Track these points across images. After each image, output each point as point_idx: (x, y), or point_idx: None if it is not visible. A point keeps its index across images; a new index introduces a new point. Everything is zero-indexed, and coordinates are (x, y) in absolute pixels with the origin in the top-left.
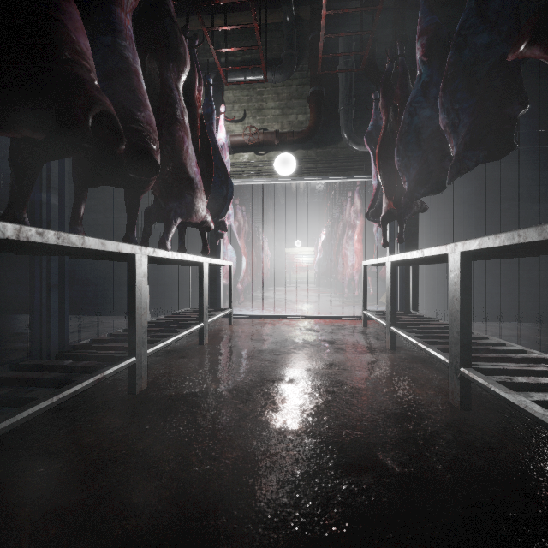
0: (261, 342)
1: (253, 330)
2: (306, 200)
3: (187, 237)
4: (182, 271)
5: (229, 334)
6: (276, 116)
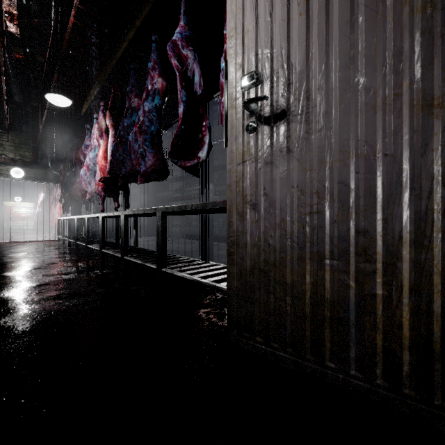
0: (10, 246)
1: (2, 245)
2: None
3: None
4: None
5: None
6: (12, 150)
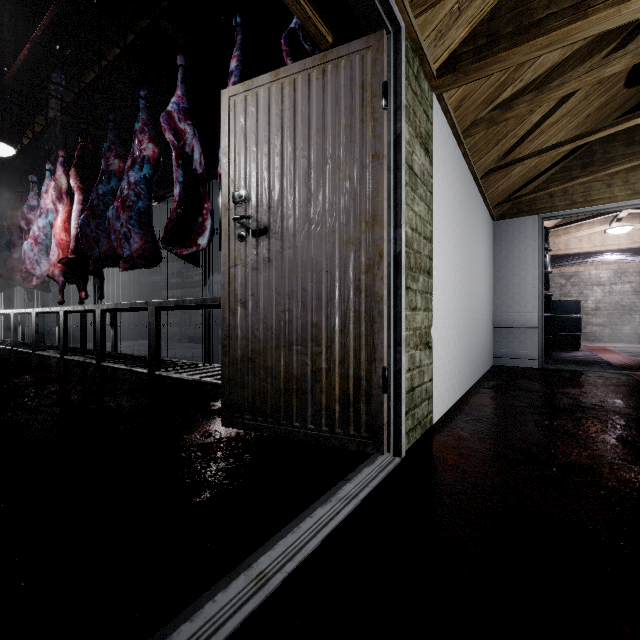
0: None
1: None
2: None
3: None
4: None
5: None
6: None
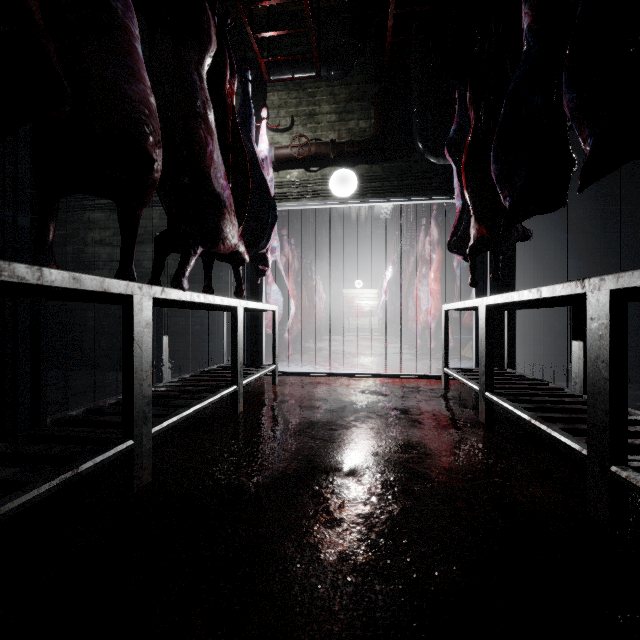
0: (312, 410)
1: (302, 393)
2: (368, 232)
3: (221, 275)
4: (216, 318)
5: (272, 398)
6: (331, 123)
